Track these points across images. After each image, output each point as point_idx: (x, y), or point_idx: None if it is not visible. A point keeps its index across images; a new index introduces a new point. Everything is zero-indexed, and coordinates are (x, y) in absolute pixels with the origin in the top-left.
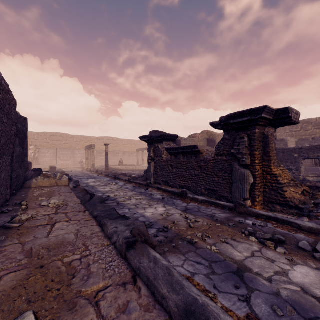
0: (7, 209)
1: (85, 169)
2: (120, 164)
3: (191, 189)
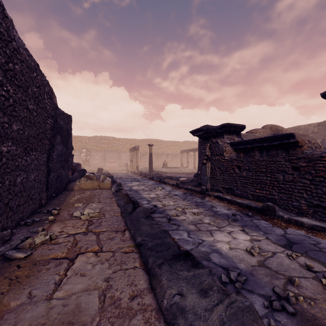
0: (33, 219)
1: (129, 171)
2: (164, 167)
3: (276, 202)
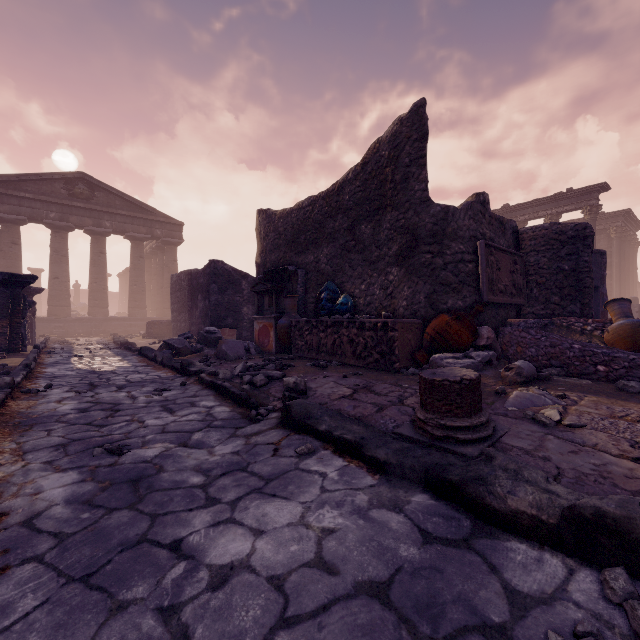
0: None
1: None
2: None
3: None
